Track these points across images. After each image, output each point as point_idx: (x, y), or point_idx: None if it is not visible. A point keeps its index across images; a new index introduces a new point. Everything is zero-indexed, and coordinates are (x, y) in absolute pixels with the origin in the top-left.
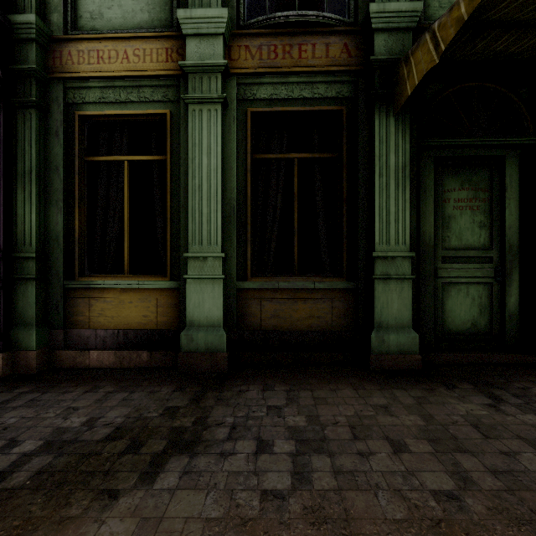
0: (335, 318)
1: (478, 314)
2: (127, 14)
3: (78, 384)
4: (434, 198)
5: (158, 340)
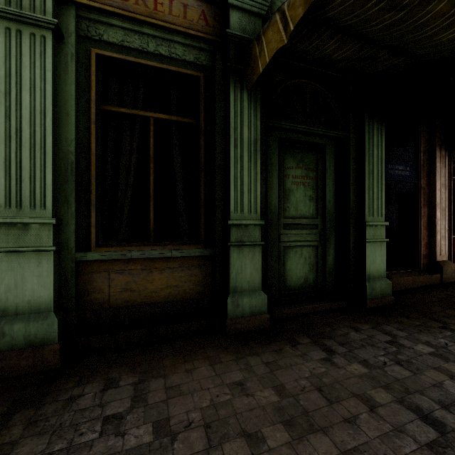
0: (193, 286)
1: (309, 271)
2: None
3: None
4: (278, 173)
5: None
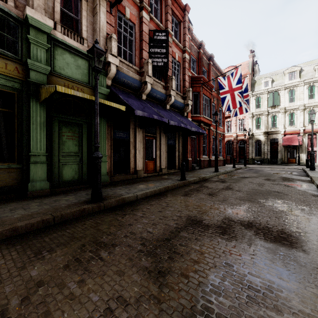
0: (11, 180)
1: (75, 174)
2: None
3: None
4: (59, 134)
5: None
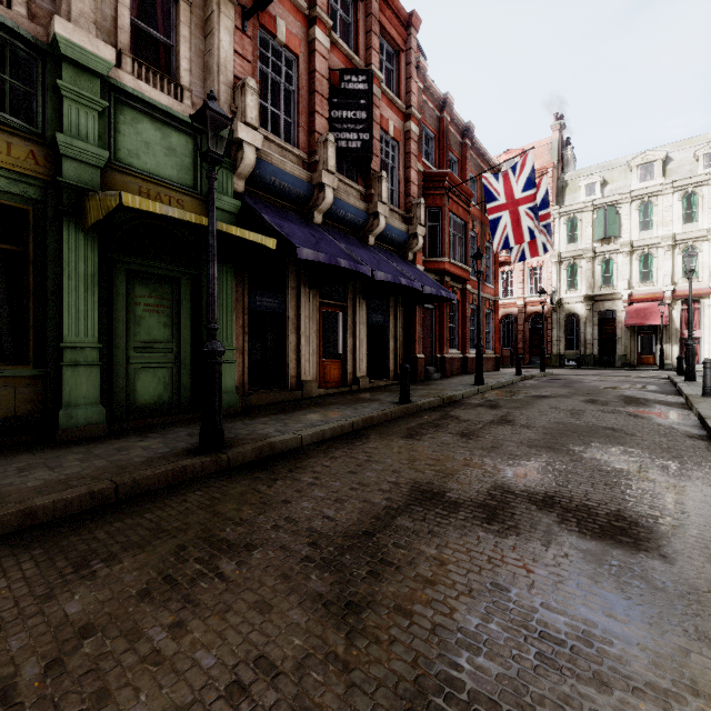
0: (20, 404)
1: (164, 390)
2: None
3: None
4: (127, 301)
5: None
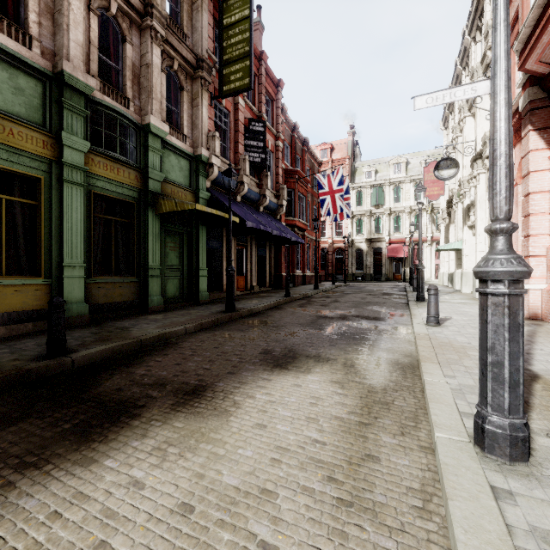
0: (131, 295)
1: (176, 290)
2: (8, 102)
3: (12, 340)
4: (164, 245)
5: (36, 316)
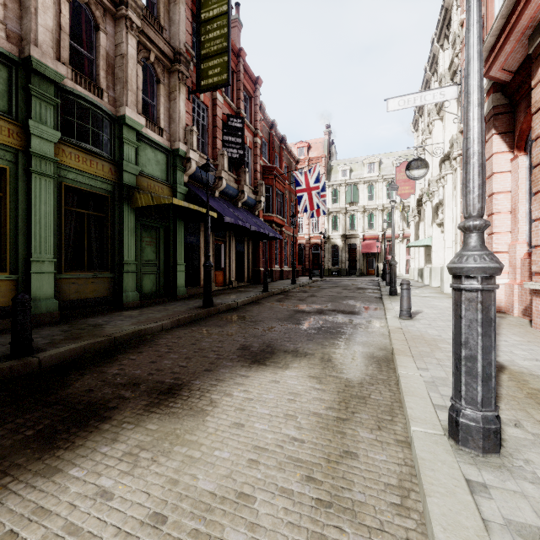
0: (105, 291)
1: (153, 286)
2: None
3: None
4: (139, 240)
5: (0, 313)
